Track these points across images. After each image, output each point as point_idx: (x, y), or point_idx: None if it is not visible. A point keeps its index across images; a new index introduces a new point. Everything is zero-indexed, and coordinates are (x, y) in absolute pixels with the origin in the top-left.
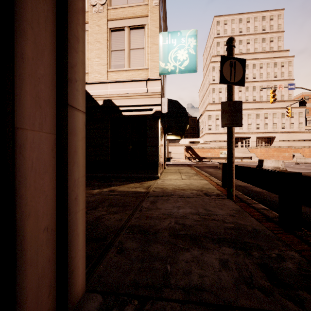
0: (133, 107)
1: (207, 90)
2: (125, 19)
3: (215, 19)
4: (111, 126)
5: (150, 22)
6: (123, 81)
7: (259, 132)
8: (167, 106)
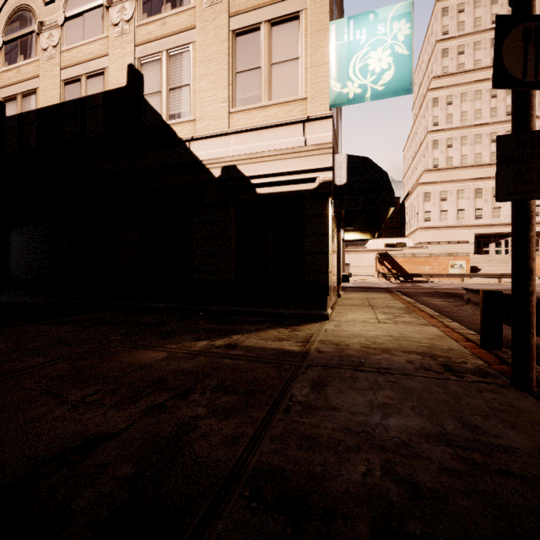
0: (278, 176)
1: (421, 144)
2: (262, 8)
3: (438, 5)
4: (235, 216)
5: (310, 4)
6: (257, 129)
7: (538, 222)
8: (346, 171)
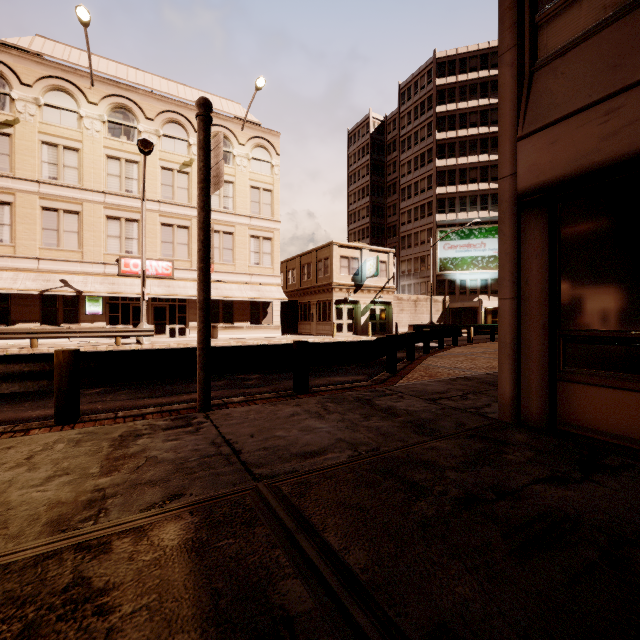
0: None
1: None
2: None
3: None
4: None
5: None
6: None
7: None
8: None
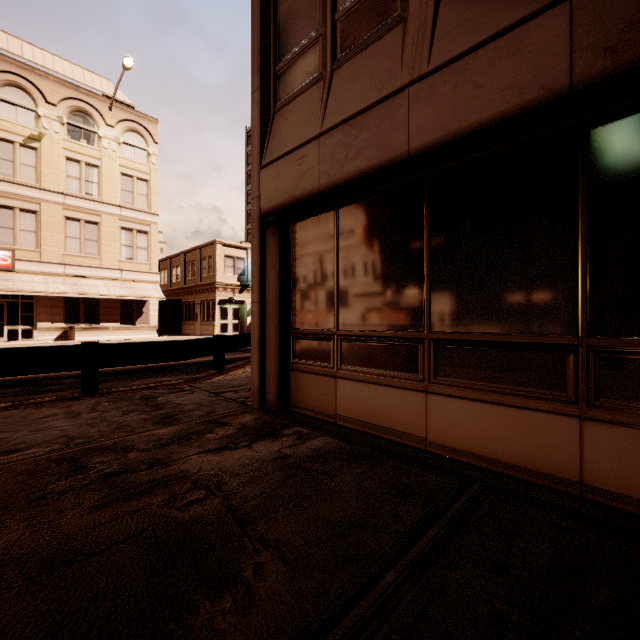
0: None
1: None
2: None
3: None
4: None
5: None
6: None
7: None
8: None
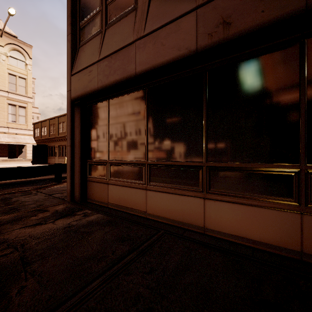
0: None
1: None
2: None
3: None
4: None
5: None
6: None
7: None
8: None
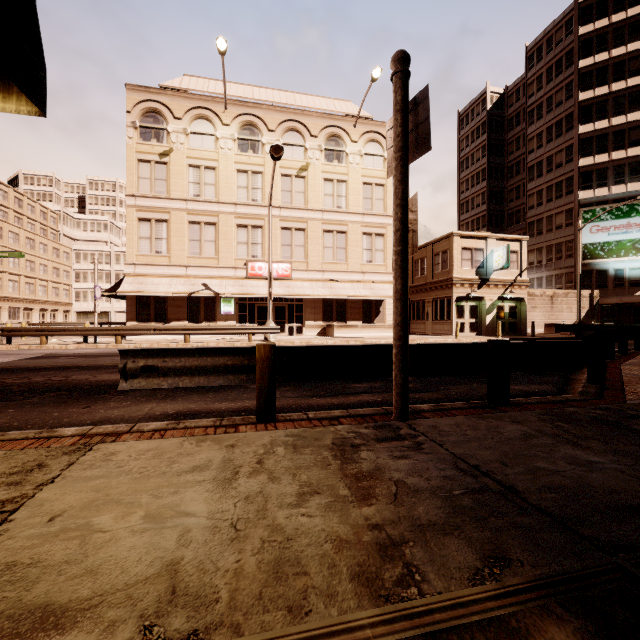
0: None
1: None
2: None
3: None
4: None
5: None
6: None
7: None
8: None
